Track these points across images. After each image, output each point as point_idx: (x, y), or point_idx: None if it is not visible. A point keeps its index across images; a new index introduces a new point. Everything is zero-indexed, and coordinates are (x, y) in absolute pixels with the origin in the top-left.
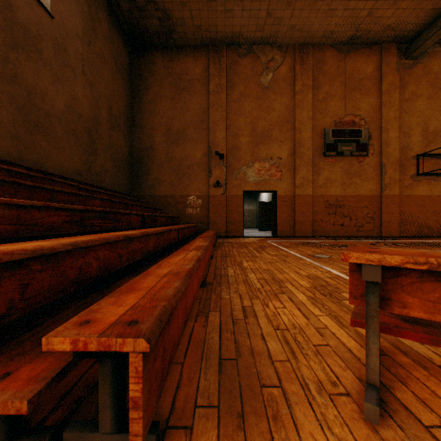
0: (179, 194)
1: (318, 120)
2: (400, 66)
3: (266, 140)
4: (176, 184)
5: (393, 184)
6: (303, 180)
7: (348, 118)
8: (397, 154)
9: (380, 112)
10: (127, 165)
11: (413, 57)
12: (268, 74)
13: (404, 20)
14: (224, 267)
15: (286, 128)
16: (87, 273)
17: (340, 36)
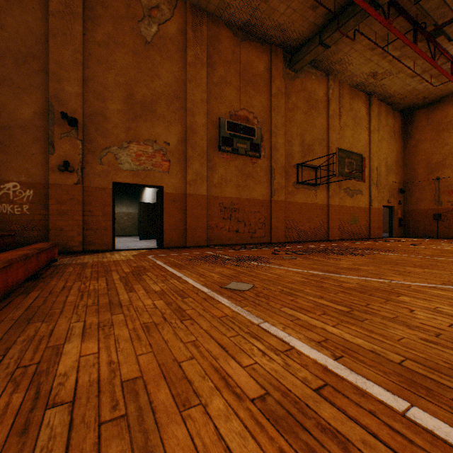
0: None
1: (213, 106)
2: (285, 74)
3: (148, 115)
4: None
5: (280, 190)
6: (197, 175)
7: (243, 112)
8: (283, 161)
9: (270, 115)
10: None
11: (295, 70)
12: (151, 25)
13: (292, 24)
14: None
15: (176, 106)
16: None
17: (236, 14)
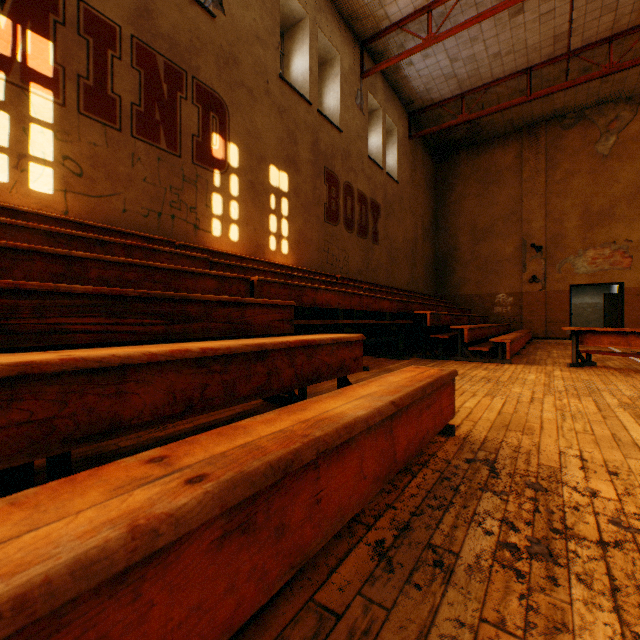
0: (485, 293)
1: None
2: None
3: (604, 221)
4: (482, 282)
5: None
6: None
7: None
8: None
9: None
10: (432, 269)
11: None
12: (608, 139)
13: None
14: (534, 351)
15: (639, 201)
16: (475, 337)
17: None
